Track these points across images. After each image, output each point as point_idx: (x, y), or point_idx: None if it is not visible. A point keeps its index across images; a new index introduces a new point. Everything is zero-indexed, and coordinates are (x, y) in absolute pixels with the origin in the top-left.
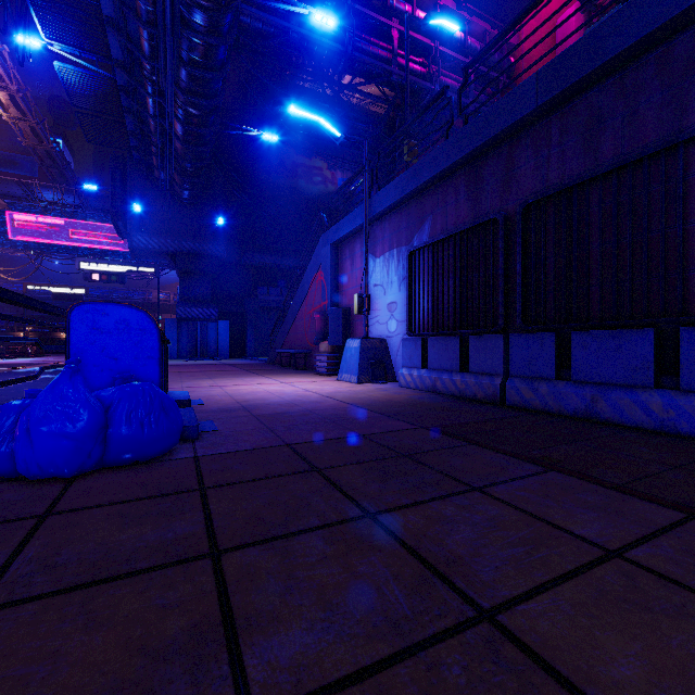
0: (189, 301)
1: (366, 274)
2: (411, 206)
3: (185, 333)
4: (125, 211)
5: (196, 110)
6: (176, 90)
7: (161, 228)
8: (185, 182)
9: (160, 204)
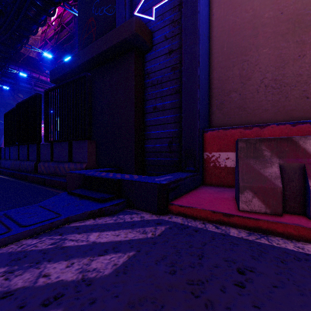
0: None
1: None
2: None
3: None
4: None
5: None
6: None
7: None
8: None
9: None
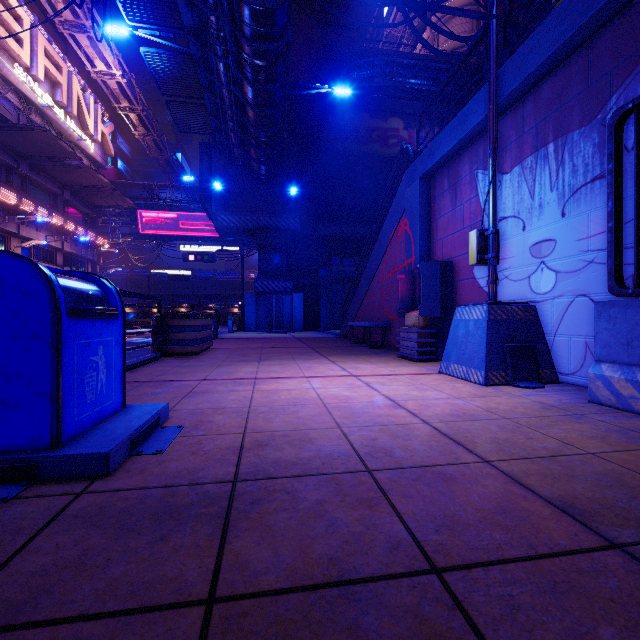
0: (266, 275)
1: (493, 193)
2: (597, 45)
3: (262, 306)
4: (211, 193)
5: (261, 60)
6: (241, 41)
7: (241, 206)
8: (260, 156)
9: (240, 183)
